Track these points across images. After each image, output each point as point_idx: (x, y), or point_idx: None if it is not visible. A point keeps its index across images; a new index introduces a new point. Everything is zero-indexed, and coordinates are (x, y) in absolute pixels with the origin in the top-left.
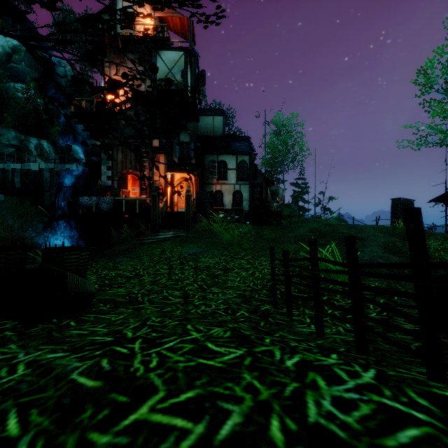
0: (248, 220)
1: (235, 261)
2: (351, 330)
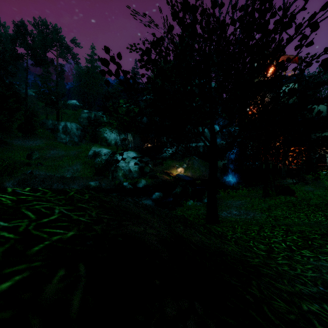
0: None
1: None
2: None
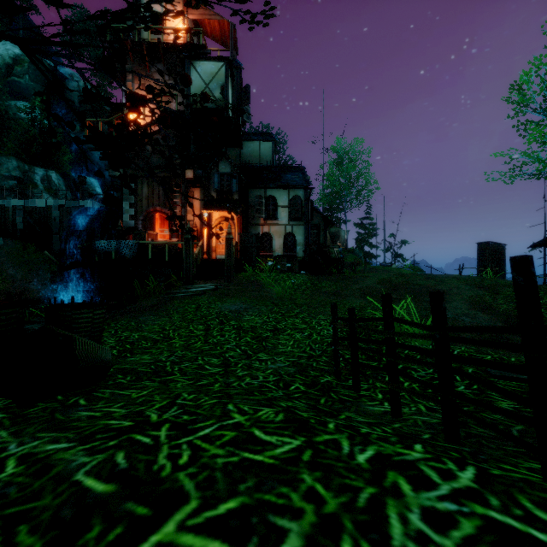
0: (302, 268)
1: (287, 320)
2: (435, 408)
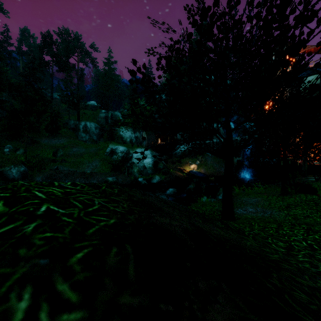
0: None
1: None
2: None
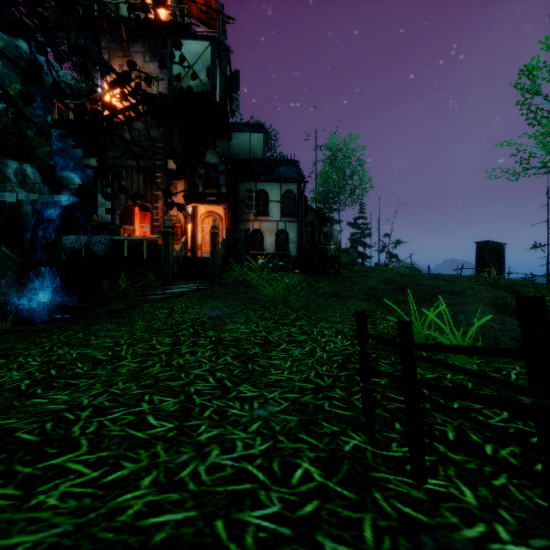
0: (295, 268)
1: (281, 329)
2: None
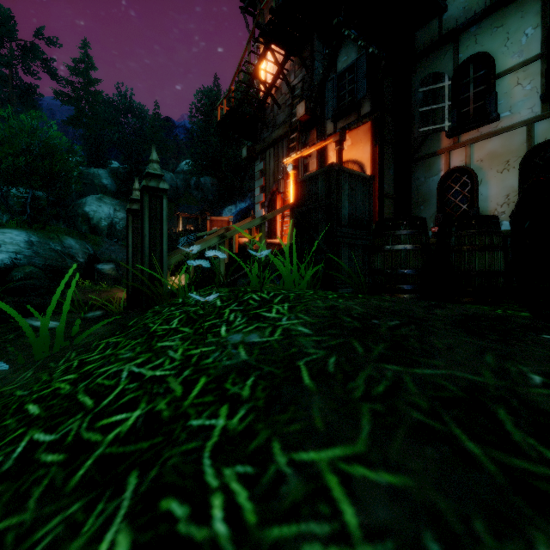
0: None
1: None
2: None
